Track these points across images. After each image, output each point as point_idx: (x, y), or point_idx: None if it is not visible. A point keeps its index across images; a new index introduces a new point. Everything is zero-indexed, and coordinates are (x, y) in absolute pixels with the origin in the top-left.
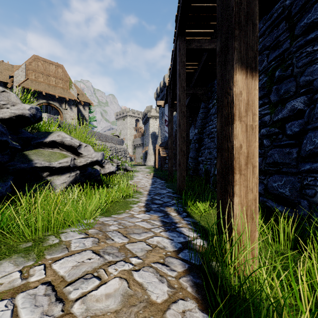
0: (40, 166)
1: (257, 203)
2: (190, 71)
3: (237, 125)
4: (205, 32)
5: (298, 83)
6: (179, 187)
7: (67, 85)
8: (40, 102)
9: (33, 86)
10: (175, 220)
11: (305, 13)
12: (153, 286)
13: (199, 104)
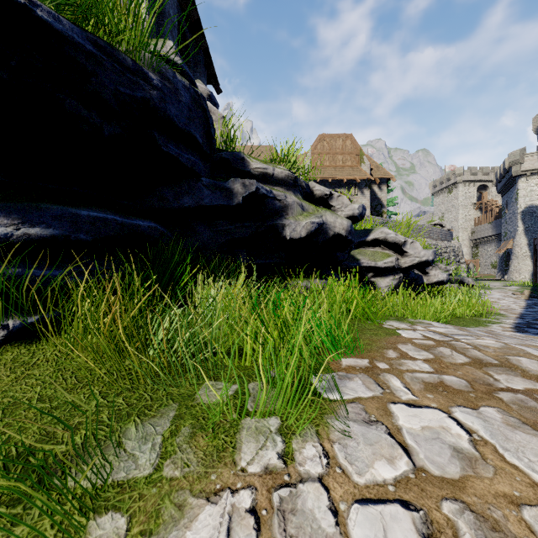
0: (366, 266)
1: None
2: None
3: None
4: None
5: None
6: None
7: (357, 160)
8: None
9: (319, 175)
10: None
11: None
12: (534, 352)
13: None
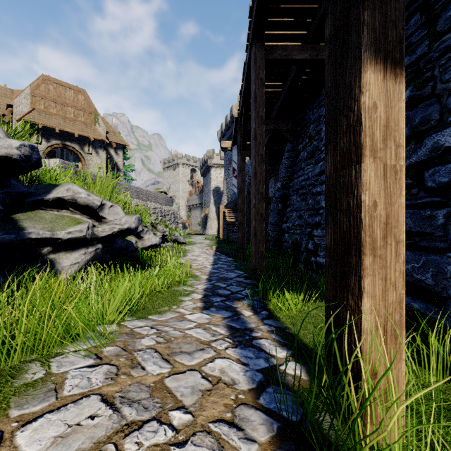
0: (37, 238)
1: (404, 309)
2: (270, 96)
3: (369, 165)
4: (294, 34)
5: (445, 106)
6: (255, 268)
7: (92, 118)
8: (52, 143)
9: (42, 120)
10: (250, 324)
11: None
12: None
13: (283, 146)
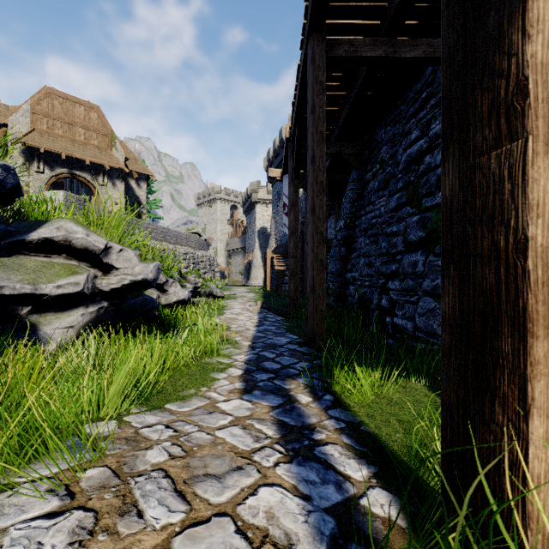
0: (12, 294)
1: None
2: (331, 110)
3: (542, 171)
4: (364, 24)
5: None
6: (313, 332)
7: (107, 142)
8: (57, 171)
9: (44, 143)
10: (310, 418)
11: None
12: None
13: (345, 175)
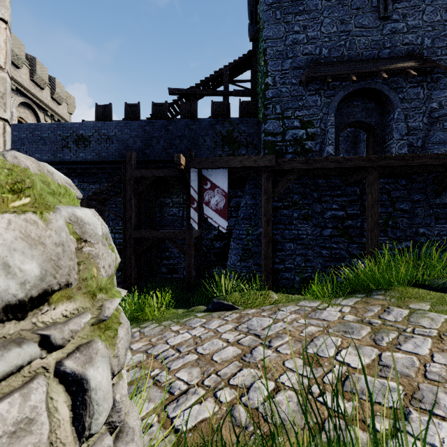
0: None
1: None
2: None
3: None
4: None
5: (405, 234)
6: None
7: None
8: None
9: None
10: None
11: (398, 201)
12: None
13: None
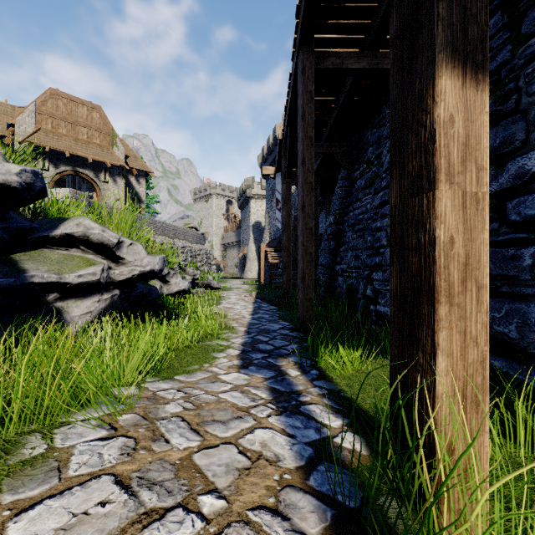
0: (41, 282)
1: (487, 369)
2: (321, 113)
3: (444, 192)
4: (349, 38)
5: (532, 123)
6: (303, 318)
7: (109, 140)
8: (61, 169)
9: (49, 142)
10: (297, 386)
11: None
12: None
13: (336, 173)
